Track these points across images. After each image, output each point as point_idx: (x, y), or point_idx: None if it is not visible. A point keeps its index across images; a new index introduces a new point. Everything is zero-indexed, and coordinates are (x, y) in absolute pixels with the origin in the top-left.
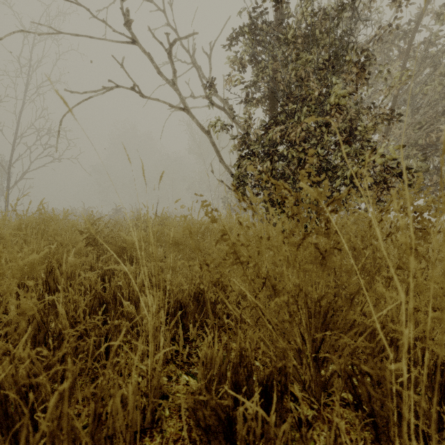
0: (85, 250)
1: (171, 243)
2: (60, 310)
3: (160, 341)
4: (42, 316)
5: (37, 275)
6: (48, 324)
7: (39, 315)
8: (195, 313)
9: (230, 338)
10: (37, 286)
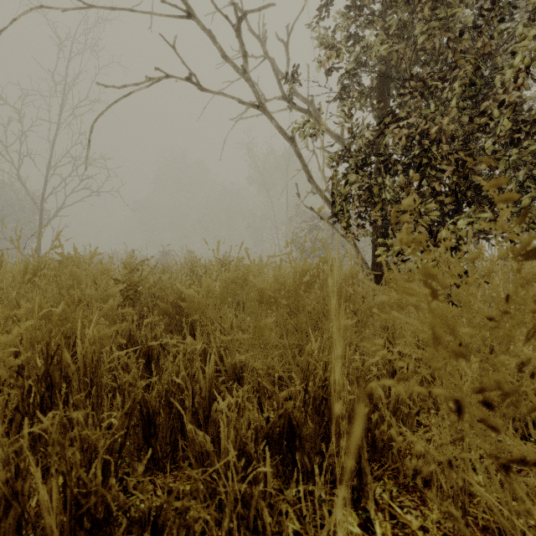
0: (118, 312)
1: (260, 301)
2: (40, 489)
3: (268, 522)
4: (32, 445)
5: (29, 363)
6: (24, 497)
7: (6, 473)
8: (316, 437)
9: (394, 497)
10: (22, 390)
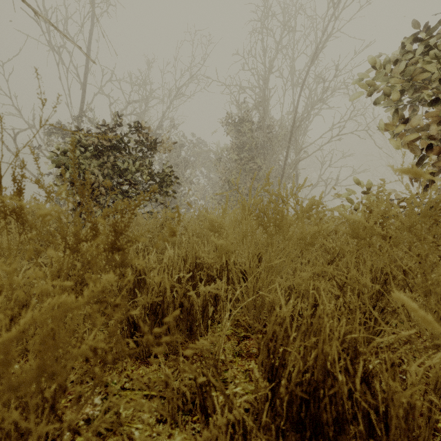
0: None
1: None
2: None
3: None
4: None
5: None
6: None
7: None
8: None
9: None
10: None
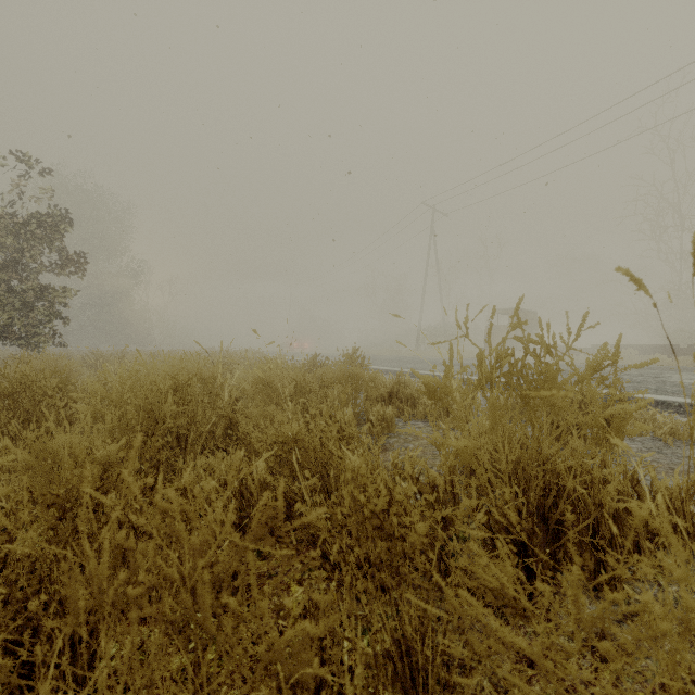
0: None
1: None
2: None
3: None
4: None
5: None
6: None
7: None
8: None
9: None
10: None
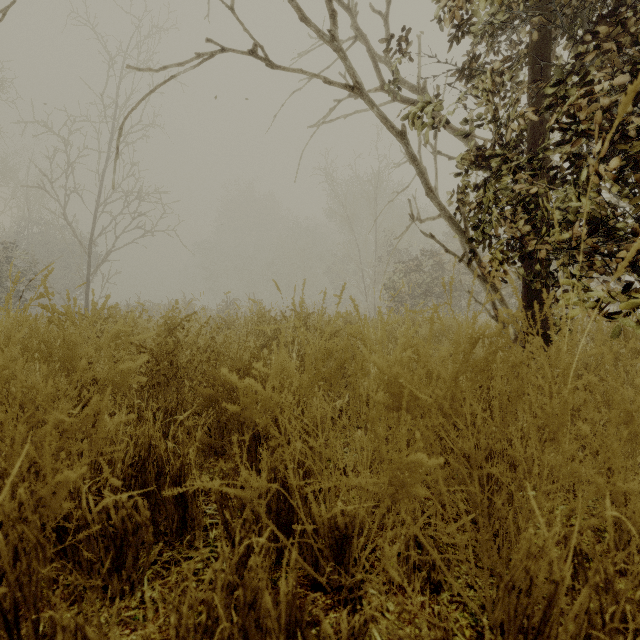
0: (108, 423)
1: (391, 407)
2: None
3: None
4: None
5: None
6: None
7: None
8: None
9: None
10: None
